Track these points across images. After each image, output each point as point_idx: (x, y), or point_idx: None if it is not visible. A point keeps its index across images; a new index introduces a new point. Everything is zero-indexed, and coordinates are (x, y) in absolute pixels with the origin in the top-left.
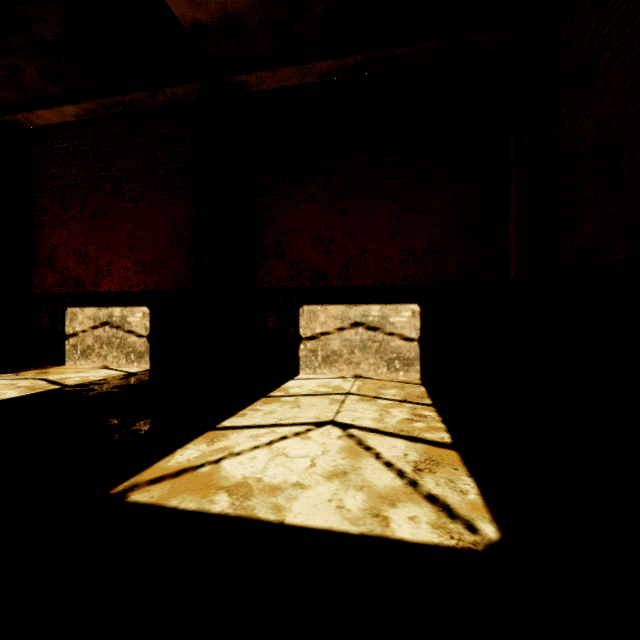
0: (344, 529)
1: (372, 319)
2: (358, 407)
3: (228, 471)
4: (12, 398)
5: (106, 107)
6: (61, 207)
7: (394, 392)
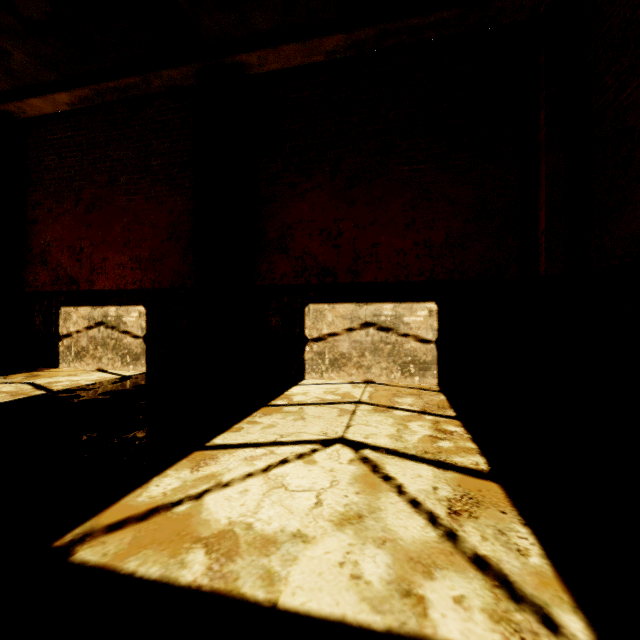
0: (363, 620)
1: (384, 319)
2: (371, 420)
3: (211, 512)
4: None
5: (100, 94)
6: (55, 201)
7: (411, 401)
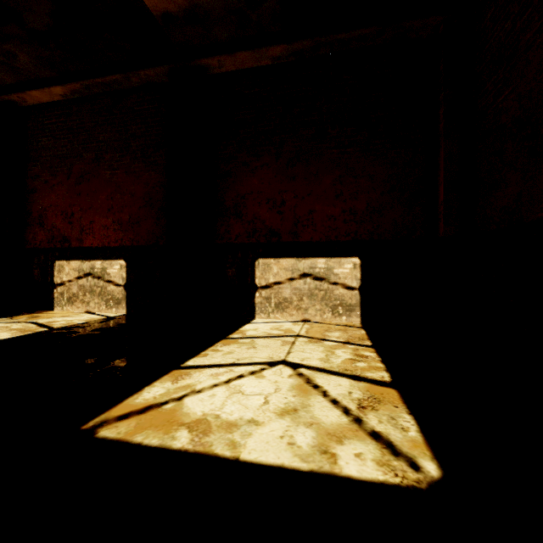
0: (295, 466)
1: (318, 270)
2: (306, 348)
3: (189, 408)
4: (4, 339)
5: (88, 88)
6: (50, 174)
7: (338, 334)
